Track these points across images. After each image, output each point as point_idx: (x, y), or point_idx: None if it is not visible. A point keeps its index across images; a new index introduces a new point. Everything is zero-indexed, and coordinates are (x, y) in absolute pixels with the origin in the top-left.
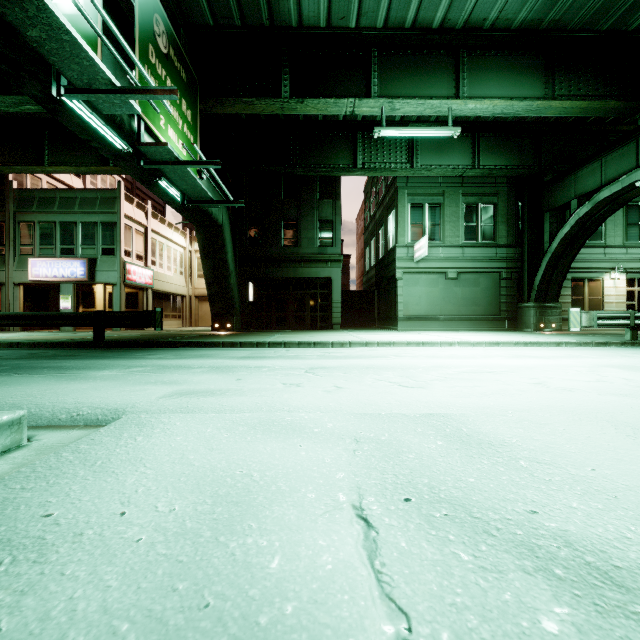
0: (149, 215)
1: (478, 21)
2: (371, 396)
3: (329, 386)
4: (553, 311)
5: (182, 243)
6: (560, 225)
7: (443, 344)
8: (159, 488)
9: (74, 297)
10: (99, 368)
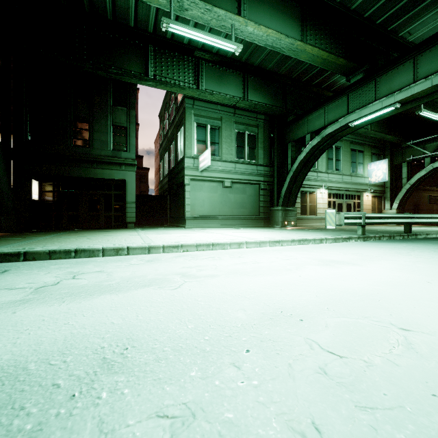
0: None
1: None
2: None
3: None
4: (292, 213)
5: None
6: (297, 153)
7: (232, 244)
8: None
9: None
10: None
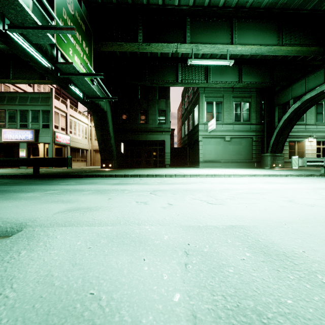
0: (68, 107)
1: (243, 3)
2: (191, 211)
3: (164, 203)
4: (280, 158)
5: (86, 122)
6: (283, 113)
7: (225, 175)
8: (9, 321)
9: (27, 150)
10: (28, 191)
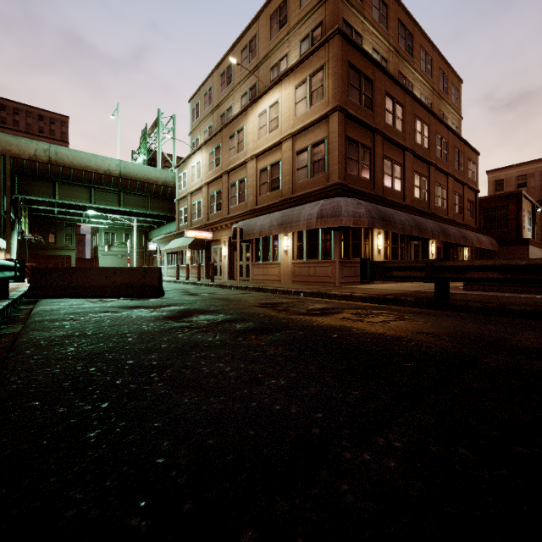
0: None
1: None
2: None
3: None
4: None
5: None
6: None
7: None
8: None
9: None
10: None
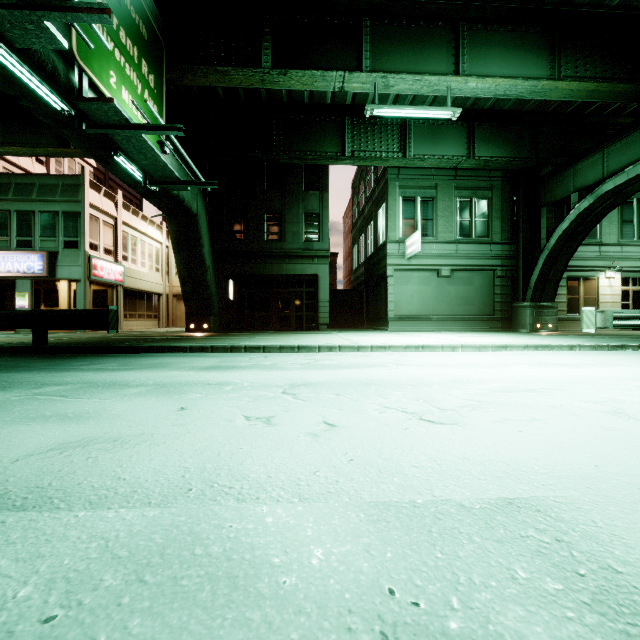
0: (119, 206)
1: None
2: (385, 447)
3: (315, 422)
4: (550, 311)
5: (158, 238)
6: (557, 221)
7: (445, 348)
8: None
9: (32, 295)
10: None
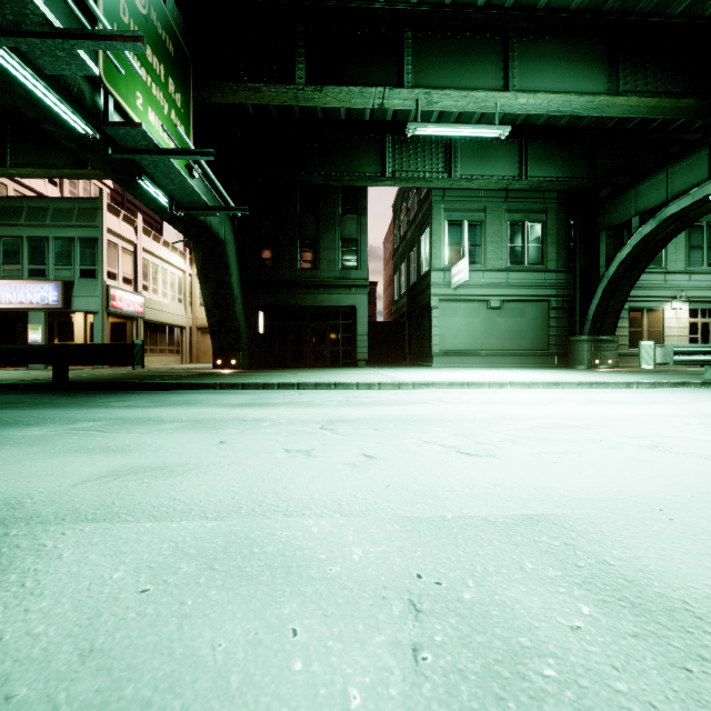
0: (140, 231)
1: None
2: (421, 475)
3: (354, 454)
4: (609, 345)
5: (181, 265)
6: (618, 247)
7: (492, 385)
8: None
9: (45, 328)
10: (29, 423)
